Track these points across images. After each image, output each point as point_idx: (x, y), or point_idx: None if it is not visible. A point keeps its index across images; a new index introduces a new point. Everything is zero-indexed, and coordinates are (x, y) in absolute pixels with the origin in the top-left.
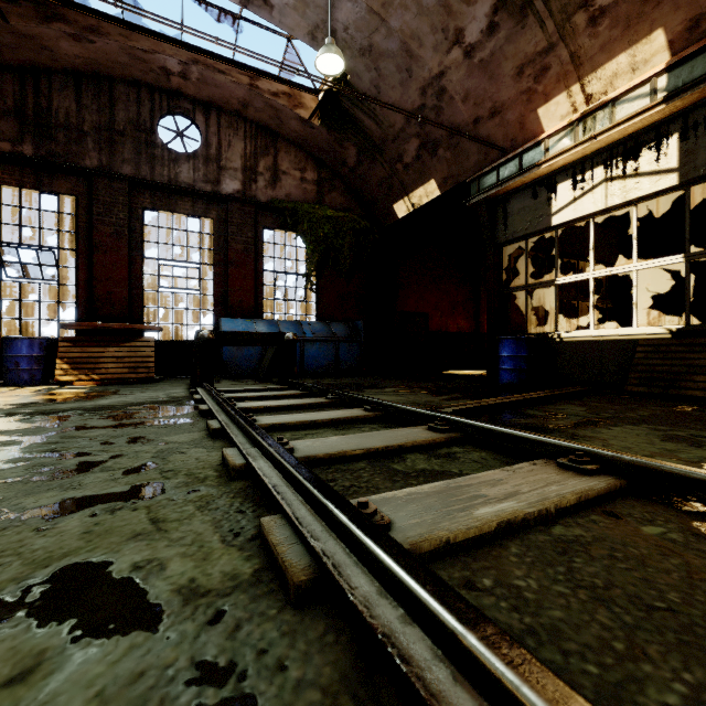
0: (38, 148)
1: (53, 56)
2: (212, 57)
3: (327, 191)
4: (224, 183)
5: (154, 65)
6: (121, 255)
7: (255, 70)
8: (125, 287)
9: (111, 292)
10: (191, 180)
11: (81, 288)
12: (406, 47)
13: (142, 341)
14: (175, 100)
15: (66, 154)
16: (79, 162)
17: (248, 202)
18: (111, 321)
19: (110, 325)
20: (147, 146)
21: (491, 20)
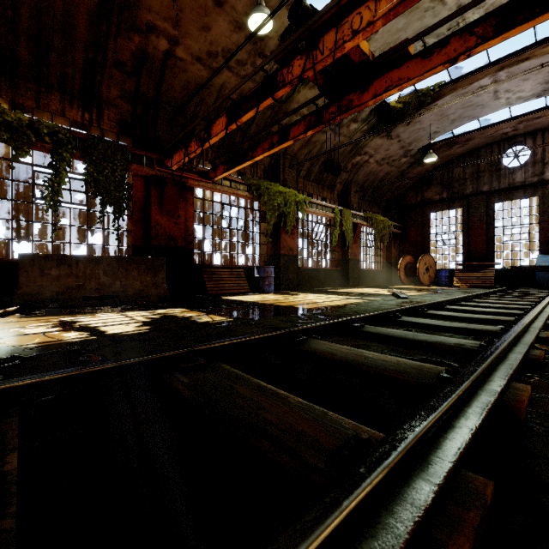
0: (448, 193)
1: (453, 156)
2: (531, 114)
3: None
4: (547, 172)
5: (497, 135)
6: (482, 229)
7: None
8: (484, 244)
9: (477, 247)
10: (522, 179)
11: (464, 247)
12: None
13: (488, 269)
14: (512, 140)
15: (458, 191)
16: (464, 192)
17: None
18: (477, 260)
19: (473, 264)
20: (495, 172)
21: None
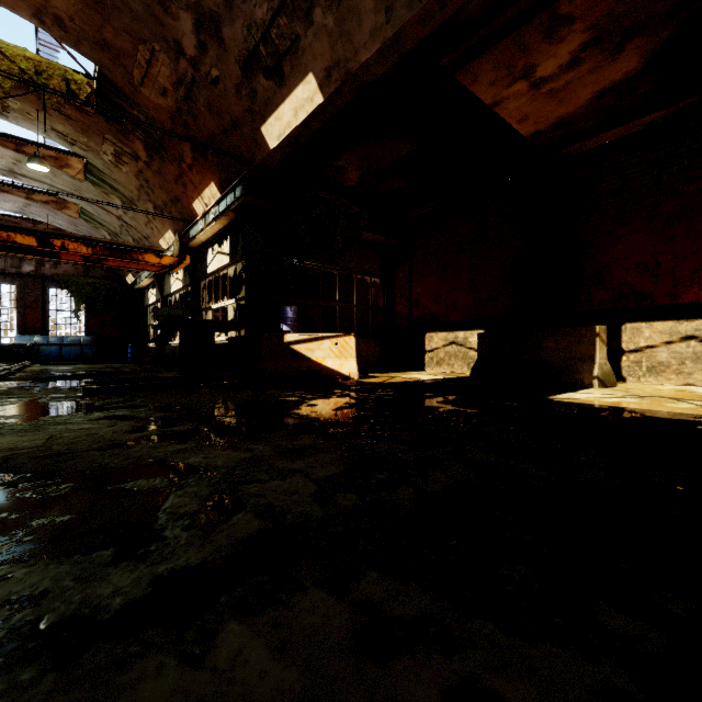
0: None
1: None
2: (11, 217)
3: (92, 268)
4: (24, 267)
5: None
6: None
7: (36, 220)
8: None
9: None
10: (3, 267)
11: None
12: (91, 234)
13: None
14: None
15: None
16: None
17: (38, 277)
18: None
19: None
20: None
21: (111, 237)
